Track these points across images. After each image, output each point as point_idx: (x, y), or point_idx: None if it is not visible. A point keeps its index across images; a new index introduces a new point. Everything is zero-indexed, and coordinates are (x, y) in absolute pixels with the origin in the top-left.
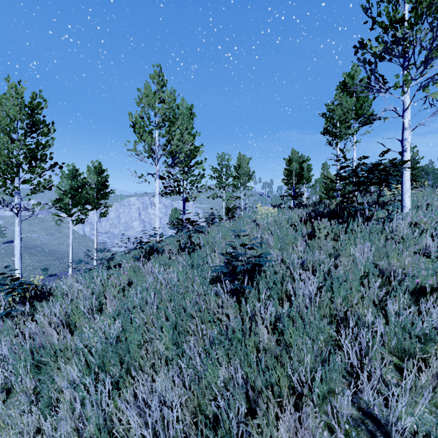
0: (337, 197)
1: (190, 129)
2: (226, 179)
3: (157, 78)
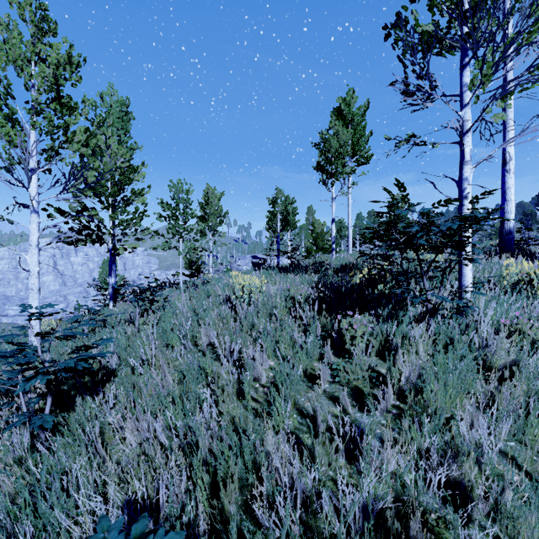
0: (333, 251)
1: (124, 136)
2: (185, 221)
3: (28, 9)
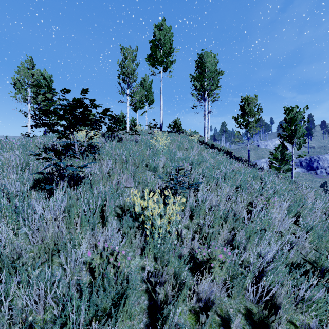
0: None
1: None
2: None
3: (29, 63)
